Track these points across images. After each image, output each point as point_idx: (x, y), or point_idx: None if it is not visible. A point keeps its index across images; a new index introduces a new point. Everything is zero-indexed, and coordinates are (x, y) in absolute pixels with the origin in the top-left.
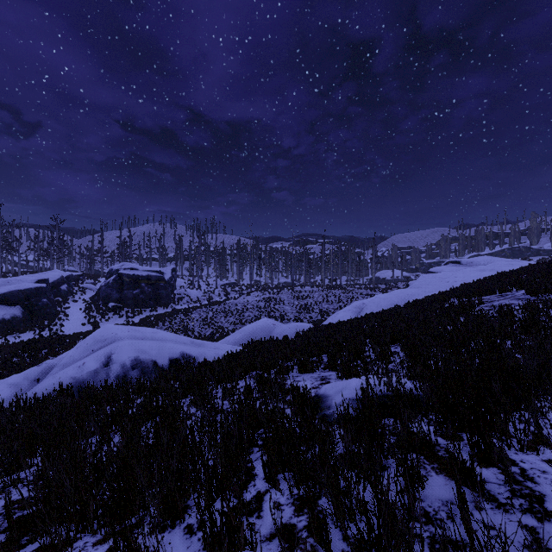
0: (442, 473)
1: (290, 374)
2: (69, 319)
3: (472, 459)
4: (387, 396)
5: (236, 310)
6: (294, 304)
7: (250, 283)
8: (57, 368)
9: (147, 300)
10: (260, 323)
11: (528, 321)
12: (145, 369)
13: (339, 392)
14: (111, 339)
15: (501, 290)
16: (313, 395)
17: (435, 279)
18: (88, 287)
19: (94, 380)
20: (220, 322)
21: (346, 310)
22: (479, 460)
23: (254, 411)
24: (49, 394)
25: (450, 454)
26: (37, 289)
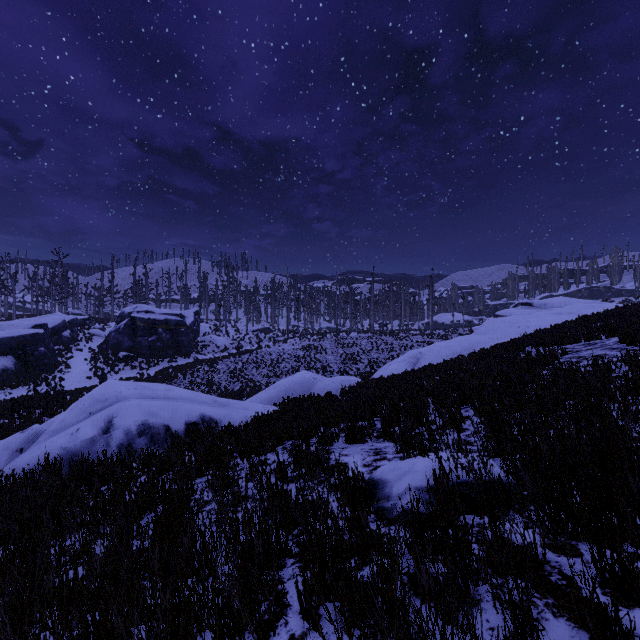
0: (562, 616)
1: (334, 445)
2: (71, 371)
3: (616, 604)
4: (467, 484)
5: (270, 360)
6: (338, 354)
7: (287, 328)
8: (45, 436)
9: (164, 349)
10: (298, 376)
11: (636, 378)
12: (155, 436)
13: (401, 476)
14: (114, 398)
15: (587, 337)
16: (365, 476)
17: (503, 323)
18: (95, 333)
19: (90, 451)
20: (251, 374)
21: (399, 361)
22: (614, 592)
23: (288, 504)
24: (29, 471)
25: (578, 589)
26: (33, 336)
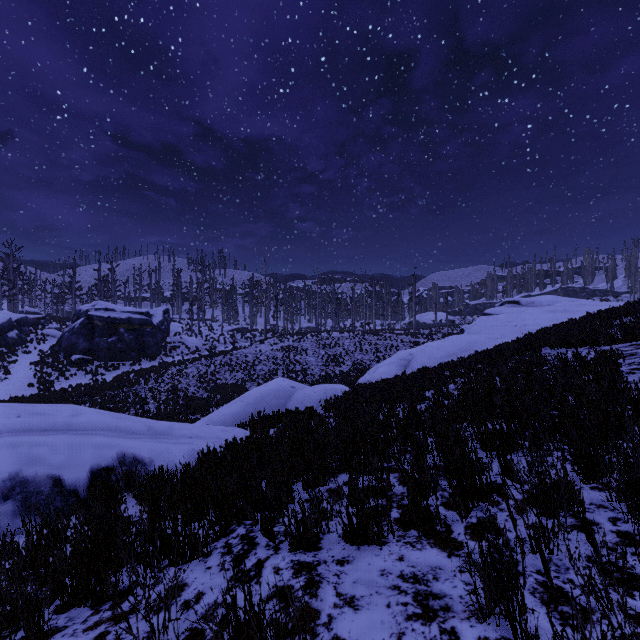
0: None
1: (323, 546)
2: (10, 378)
3: None
4: None
5: (245, 362)
6: (320, 355)
7: (265, 328)
8: None
9: (126, 351)
10: (273, 385)
11: None
12: (32, 497)
13: None
14: None
15: (632, 336)
16: None
17: (497, 322)
18: (50, 334)
19: None
20: (224, 378)
21: (388, 363)
22: None
23: None
24: None
25: None
26: None
